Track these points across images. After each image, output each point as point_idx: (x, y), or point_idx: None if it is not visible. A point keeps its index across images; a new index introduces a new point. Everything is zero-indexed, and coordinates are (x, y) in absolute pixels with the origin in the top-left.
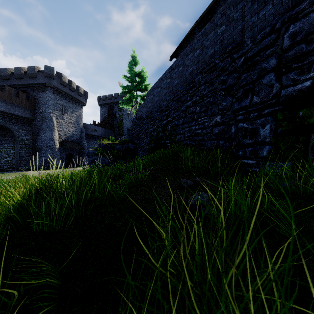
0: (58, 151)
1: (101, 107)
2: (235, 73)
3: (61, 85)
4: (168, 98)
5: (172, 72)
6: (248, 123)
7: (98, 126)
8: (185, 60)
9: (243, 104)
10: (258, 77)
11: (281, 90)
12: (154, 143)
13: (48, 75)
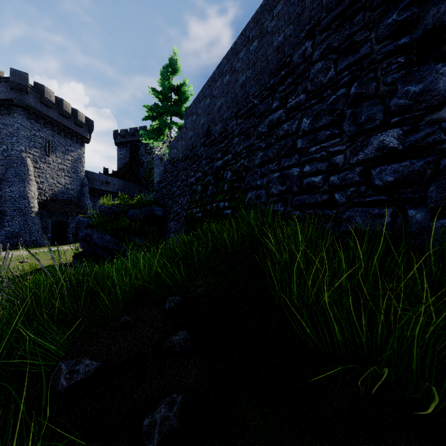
0: (37, 218)
1: (119, 148)
2: None
3: (42, 105)
4: (226, 115)
5: (235, 58)
6: None
7: (112, 177)
8: (266, 22)
9: None
10: None
11: None
12: (197, 208)
13: (17, 86)
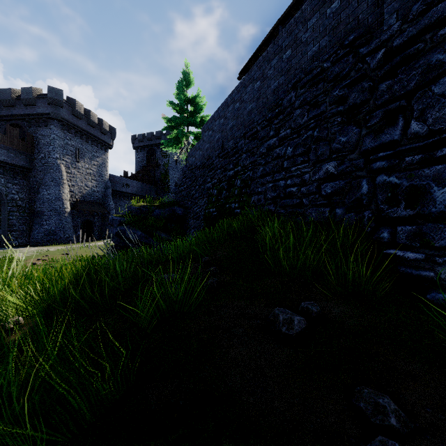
0: (69, 217)
1: (137, 151)
2: (365, 81)
3: (73, 117)
4: (236, 135)
5: (244, 91)
6: (399, 175)
7: (131, 179)
8: (266, 69)
9: (385, 138)
10: (421, 83)
11: None
12: (213, 208)
13: (54, 102)
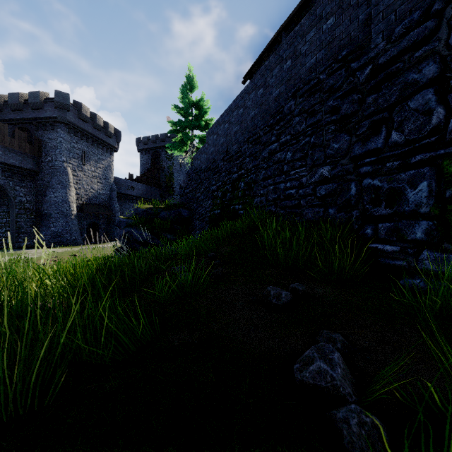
0: (76, 219)
1: (142, 154)
2: (355, 93)
3: (79, 121)
4: (240, 139)
5: (247, 98)
6: (381, 179)
7: (136, 182)
8: (268, 78)
9: (371, 145)
10: (400, 98)
11: (448, 119)
12: (218, 210)
13: (61, 106)
